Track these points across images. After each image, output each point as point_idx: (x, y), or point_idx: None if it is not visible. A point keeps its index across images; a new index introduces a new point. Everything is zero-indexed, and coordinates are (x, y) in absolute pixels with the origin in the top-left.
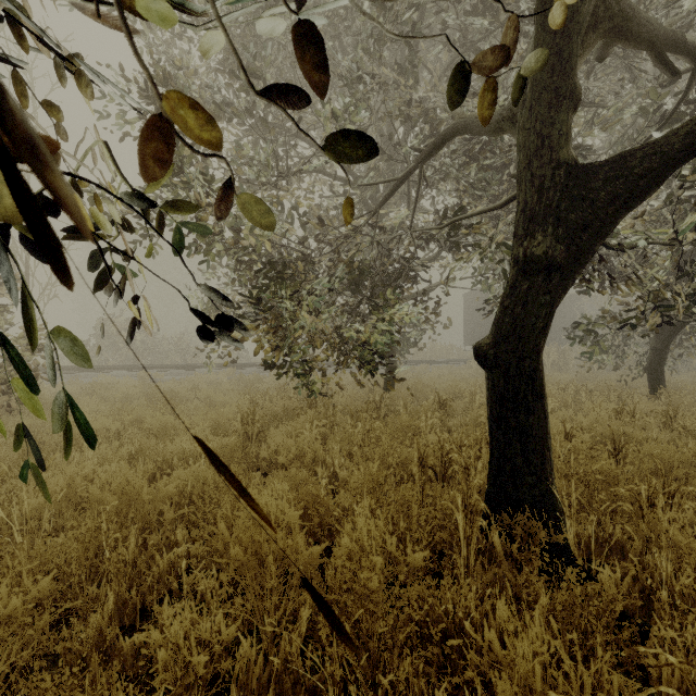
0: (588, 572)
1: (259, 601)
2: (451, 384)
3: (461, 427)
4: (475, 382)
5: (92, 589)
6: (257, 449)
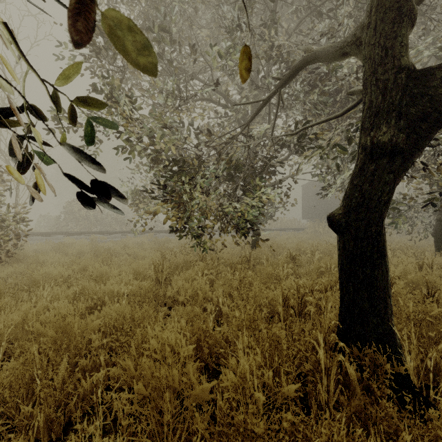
0: (427, 398)
1: (159, 427)
2: (297, 244)
3: (307, 275)
4: (313, 243)
5: (28, 409)
6: (164, 290)
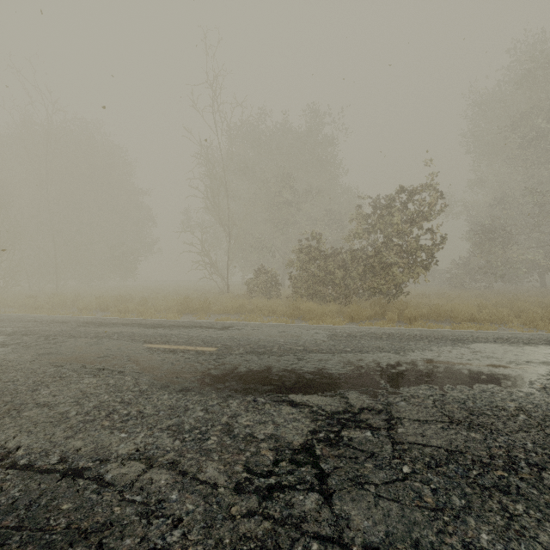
0: None
1: None
2: None
3: None
4: None
5: None
6: None
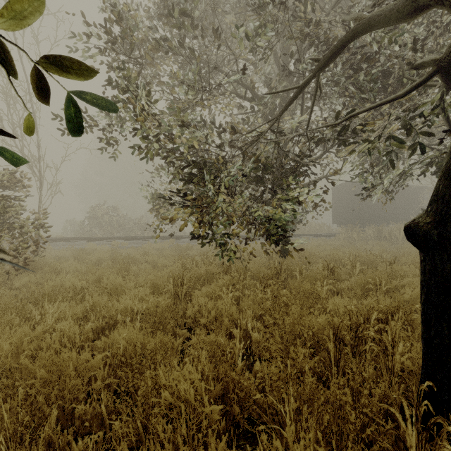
0: None
1: None
2: (332, 253)
3: (350, 292)
4: (350, 251)
5: None
6: (184, 306)
